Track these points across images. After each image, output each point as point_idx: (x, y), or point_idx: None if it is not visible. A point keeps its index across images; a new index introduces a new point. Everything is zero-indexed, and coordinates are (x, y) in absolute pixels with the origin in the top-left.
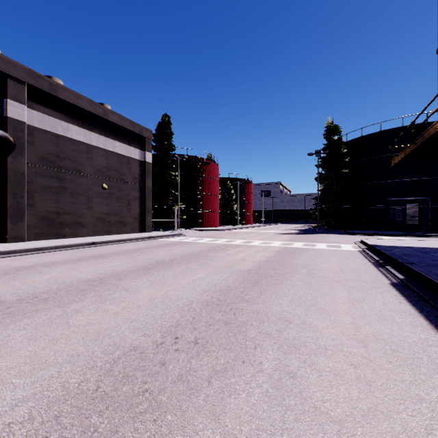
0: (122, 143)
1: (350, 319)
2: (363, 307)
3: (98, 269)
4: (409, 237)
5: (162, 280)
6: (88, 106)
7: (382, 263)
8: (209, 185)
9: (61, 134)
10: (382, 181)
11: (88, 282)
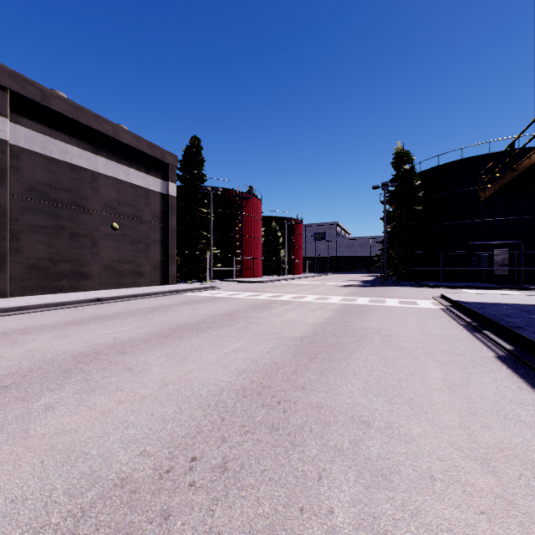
0: (139, 171)
1: (456, 419)
2: (469, 397)
3: (96, 338)
4: (498, 290)
5: (182, 354)
6: (93, 122)
7: (478, 327)
8: (249, 226)
9: (57, 158)
10: (464, 220)
11: (77, 358)
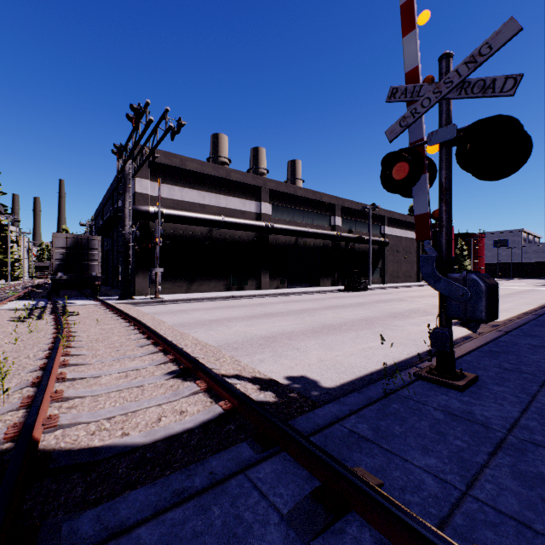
0: (410, 231)
1: None
2: None
3: None
4: None
5: None
6: (401, 217)
7: None
8: None
9: (393, 234)
10: None
11: None
